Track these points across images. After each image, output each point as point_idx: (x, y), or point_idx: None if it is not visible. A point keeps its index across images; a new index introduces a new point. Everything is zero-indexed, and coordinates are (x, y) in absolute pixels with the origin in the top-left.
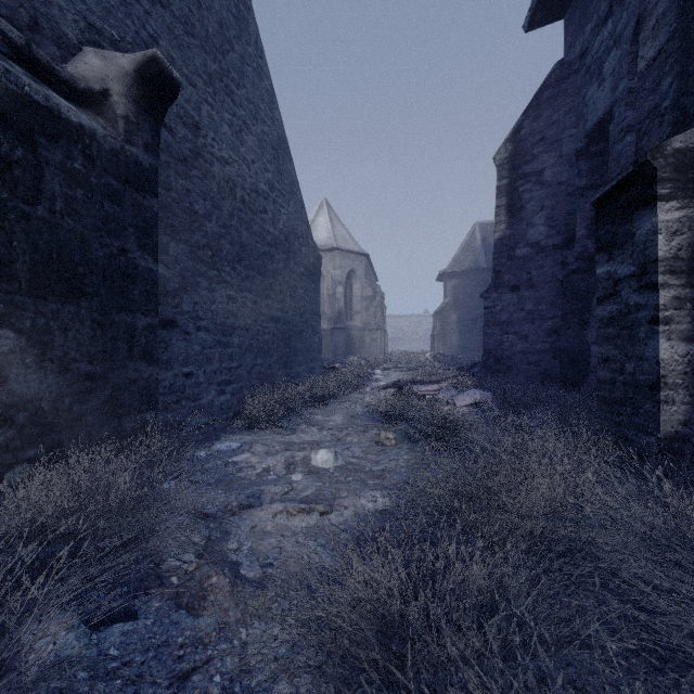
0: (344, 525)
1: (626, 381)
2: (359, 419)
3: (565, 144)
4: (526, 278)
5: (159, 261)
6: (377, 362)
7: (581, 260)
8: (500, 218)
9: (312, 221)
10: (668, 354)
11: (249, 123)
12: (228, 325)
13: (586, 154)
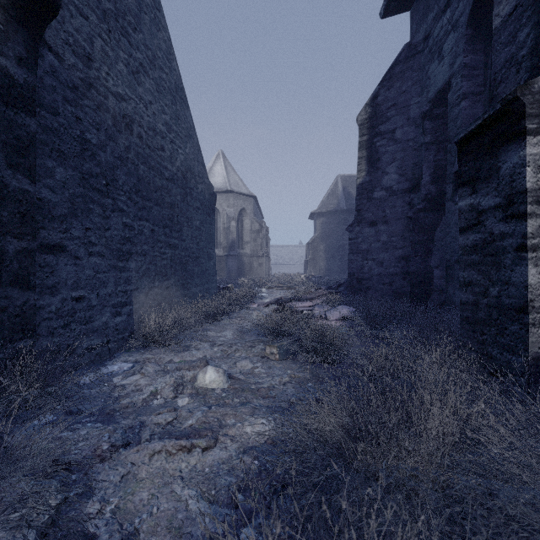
0: (227, 464)
1: (490, 303)
2: (247, 334)
3: (412, 109)
4: (382, 215)
5: (43, 185)
6: (263, 282)
7: (426, 201)
8: (361, 167)
9: (211, 168)
10: (535, 279)
11: (147, 66)
12: (124, 251)
13: (430, 116)
